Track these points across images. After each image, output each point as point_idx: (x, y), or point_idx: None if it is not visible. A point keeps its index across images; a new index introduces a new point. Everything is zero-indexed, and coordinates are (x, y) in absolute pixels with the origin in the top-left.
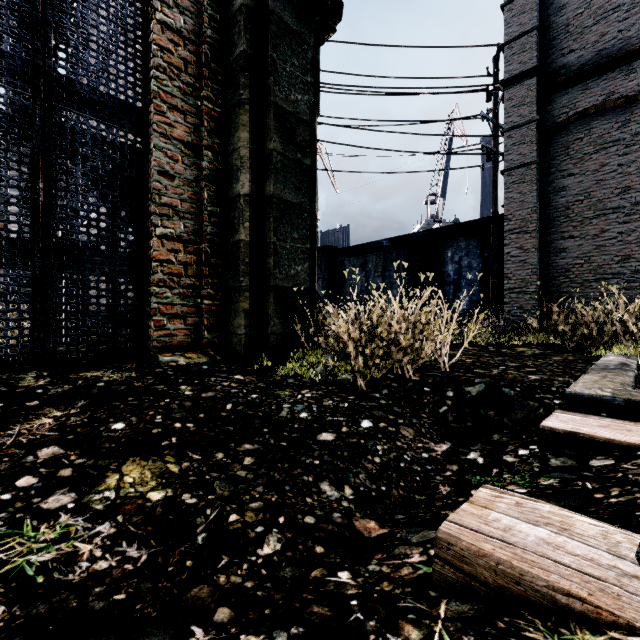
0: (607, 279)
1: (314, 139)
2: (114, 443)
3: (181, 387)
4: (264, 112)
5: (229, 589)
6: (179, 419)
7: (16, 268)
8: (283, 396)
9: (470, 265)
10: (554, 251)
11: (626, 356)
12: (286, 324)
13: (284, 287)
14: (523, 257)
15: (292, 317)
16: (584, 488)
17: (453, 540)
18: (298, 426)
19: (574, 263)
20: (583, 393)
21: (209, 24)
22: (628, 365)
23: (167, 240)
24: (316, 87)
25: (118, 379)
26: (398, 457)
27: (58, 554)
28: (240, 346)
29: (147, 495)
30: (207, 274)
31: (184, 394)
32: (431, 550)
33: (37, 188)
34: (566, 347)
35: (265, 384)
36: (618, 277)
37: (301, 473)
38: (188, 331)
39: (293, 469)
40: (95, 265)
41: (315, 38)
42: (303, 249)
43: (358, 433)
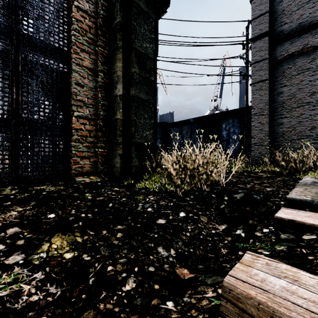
0: (304, 138)
1: (155, 67)
2: (48, 225)
3: (86, 194)
4: (130, 53)
5: (105, 312)
6: (84, 212)
7: (1, 133)
8: (139, 199)
9: (234, 131)
10: (277, 124)
11: (315, 178)
12: (141, 161)
13: (140, 142)
14: (261, 127)
15: (144, 158)
16: (301, 252)
17: (232, 287)
18: (146, 215)
19: (287, 130)
20: (296, 198)
21: (101, 8)
22: (317, 182)
23: (80, 118)
24: (156, 40)
25: (54, 190)
26: (199, 232)
27: (10, 291)
28: (117, 173)
29: (63, 255)
30: (100, 136)
31: (87, 198)
32: (218, 289)
33: (12, 91)
34: (283, 173)
35: (130, 193)
36: (309, 137)
37: (147, 242)
38: (91, 165)
39: (143, 239)
40: (42, 131)
41: (156, 15)
42: (150, 123)
43: (178, 219)
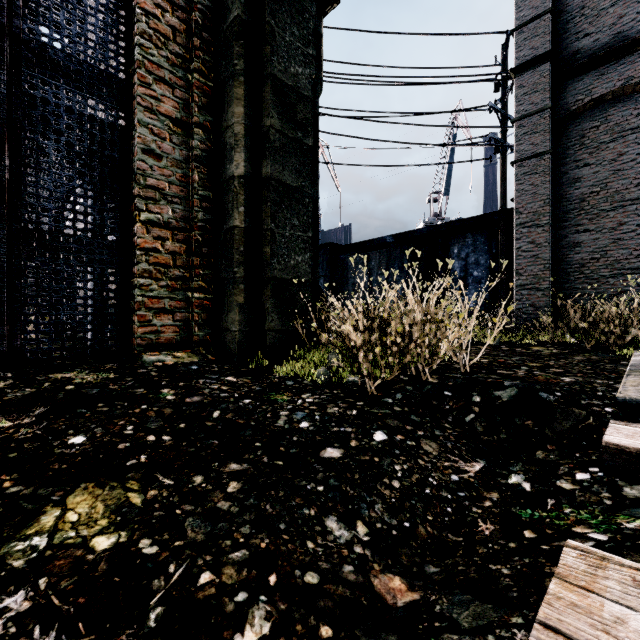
0: (625, 274)
1: (316, 119)
2: (66, 463)
3: (163, 390)
4: (261, 85)
5: None
6: (154, 430)
7: None
8: (280, 401)
9: (477, 262)
10: (568, 245)
11: None
12: (285, 320)
13: (283, 279)
14: (535, 252)
15: (292, 312)
16: None
17: None
18: (297, 439)
19: (589, 258)
20: None
21: None
22: None
23: (153, 226)
24: (318, 62)
25: (92, 381)
26: (422, 480)
27: None
28: (234, 344)
29: (91, 542)
30: (198, 265)
31: (165, 399)
32: None
33: (2, 164)
34: (585, 346)
35: (260, 387)
36: (637, 272)
37: (300, 504)
38: (177, 327)
39: (290, 498)
40: (71, 253)
41: (317, 8)
42: (304, 238)
43: (370, 448)
